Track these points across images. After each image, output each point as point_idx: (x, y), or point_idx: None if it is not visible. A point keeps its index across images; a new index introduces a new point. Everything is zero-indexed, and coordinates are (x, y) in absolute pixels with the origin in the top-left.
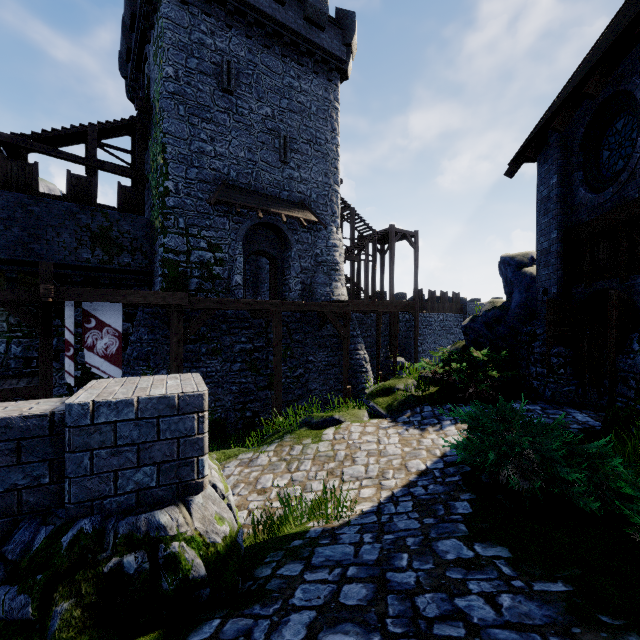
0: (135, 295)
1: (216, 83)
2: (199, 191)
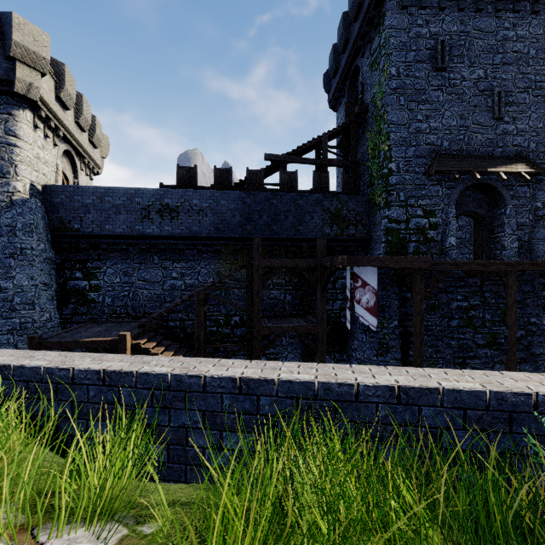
0: (390, 260)
1: (430, 66)
2: (415, 166)
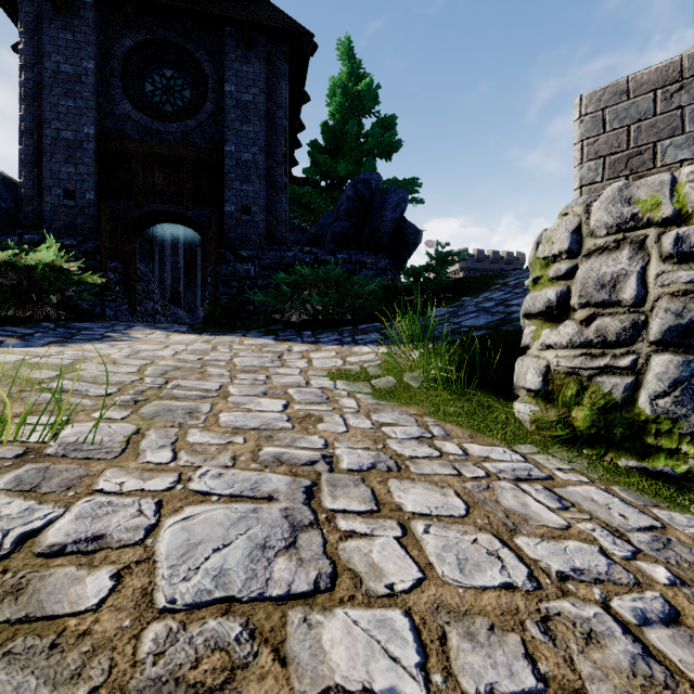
0: None
1: None
2: None
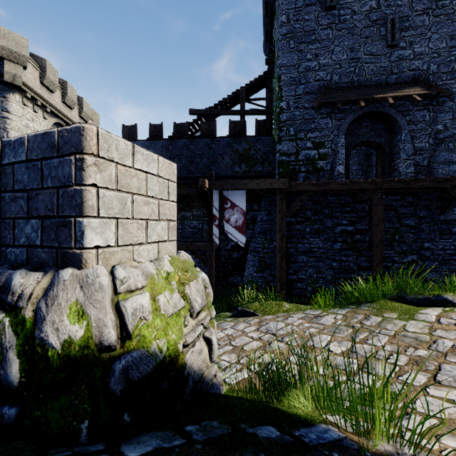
0: (251, 183)
1: (320, 7)
2: (305, 102)
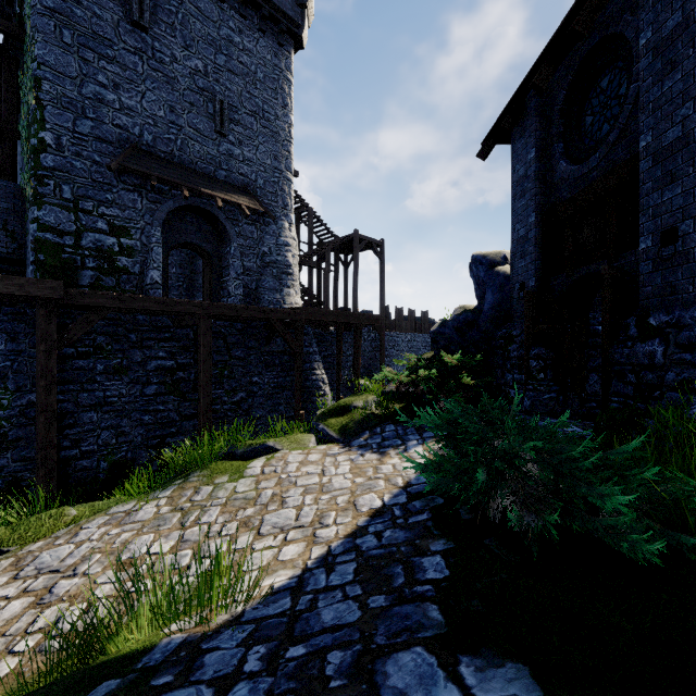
0: None
1: (122, 12)
2: (95, 152)
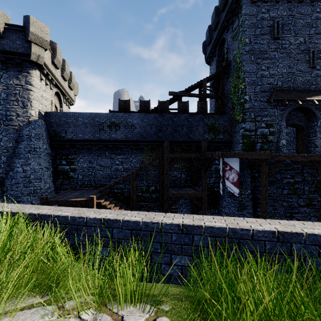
0: (247, 154)
1: (270, 36)
2: (261, 97)
